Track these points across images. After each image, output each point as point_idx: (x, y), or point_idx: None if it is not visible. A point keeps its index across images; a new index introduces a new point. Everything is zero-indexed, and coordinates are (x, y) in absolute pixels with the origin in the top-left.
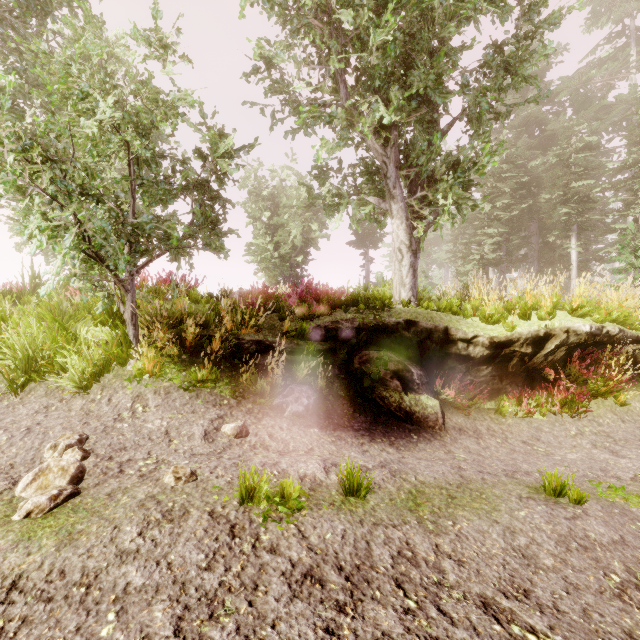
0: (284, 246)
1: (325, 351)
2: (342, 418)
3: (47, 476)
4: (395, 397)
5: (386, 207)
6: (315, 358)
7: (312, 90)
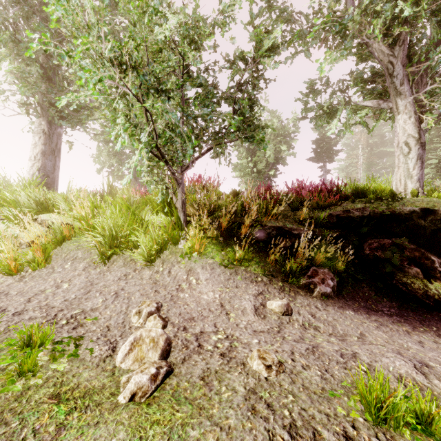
0: (260, 164)
1: (336, 237)
2: (366, 301)
3: (141, 347)
4: (418, 284)
5: (388, 106)
6: (327, 243)
7: (313, 14)
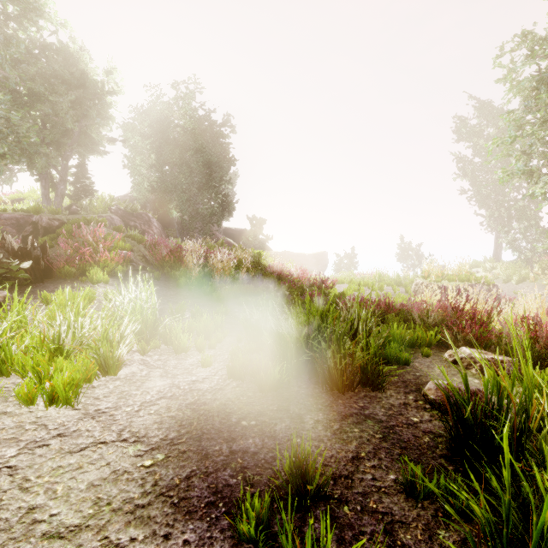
0: None
1: None
2: None
3: None
4: None
5: None
6: None
7: None
